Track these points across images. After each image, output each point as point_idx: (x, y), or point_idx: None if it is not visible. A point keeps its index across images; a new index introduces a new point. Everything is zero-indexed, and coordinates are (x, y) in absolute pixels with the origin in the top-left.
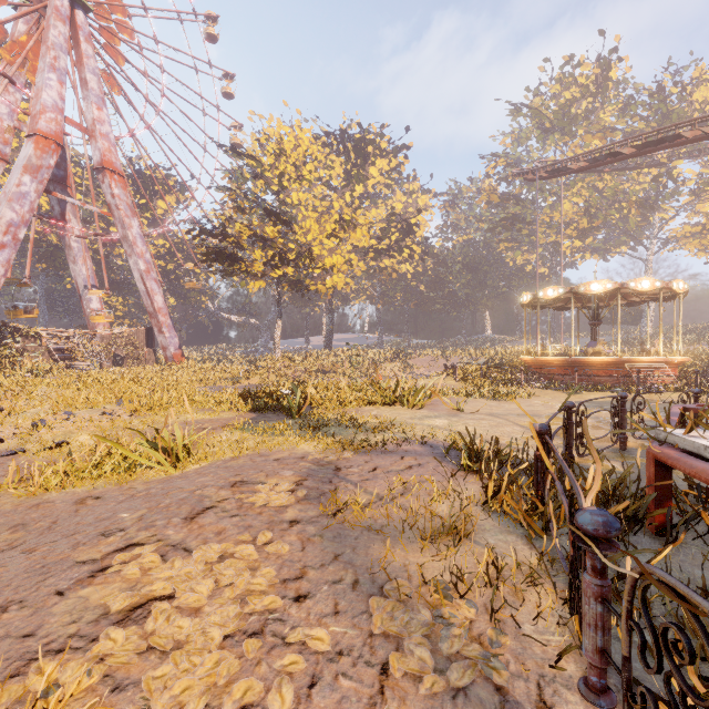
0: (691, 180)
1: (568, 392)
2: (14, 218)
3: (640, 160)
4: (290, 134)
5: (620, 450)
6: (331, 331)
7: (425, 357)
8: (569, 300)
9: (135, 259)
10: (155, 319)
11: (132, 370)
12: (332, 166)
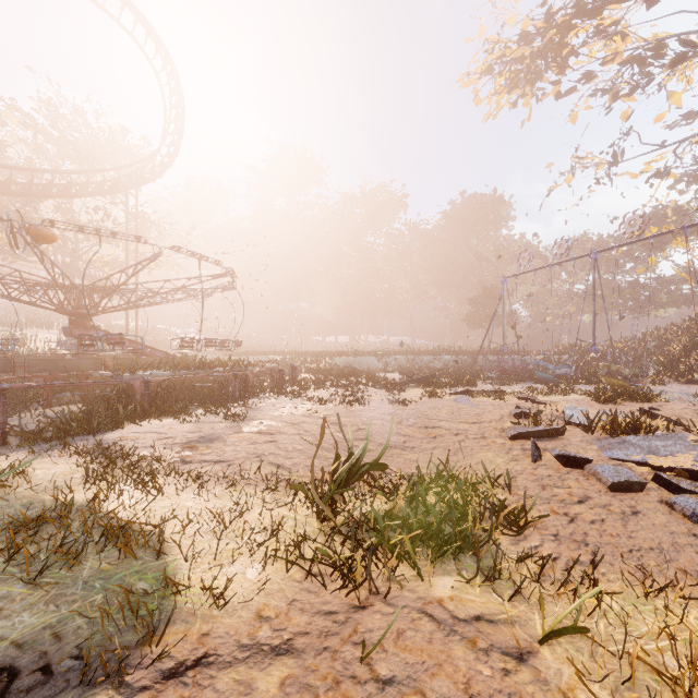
0: None
1: None
2: None
3: None
4: None
5: None
6: None
7: None
8: None
9: None
10: None
11: None
12: None
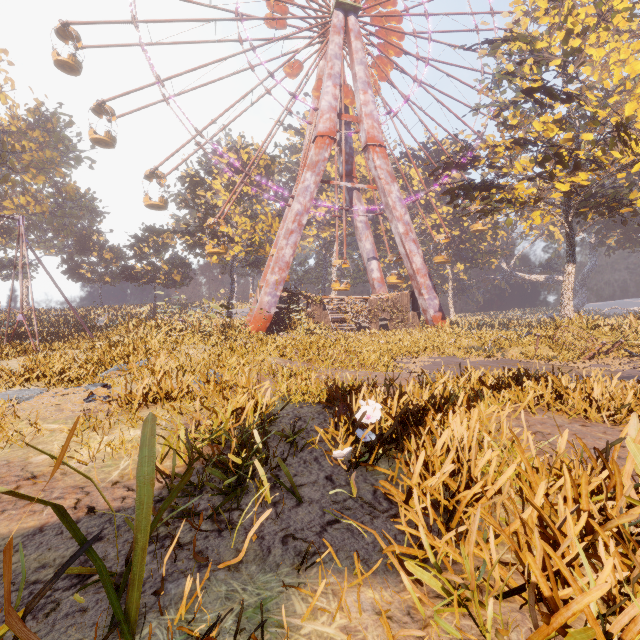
0: None
1: None
2: (299, 209)
3: None
4: None
5: None
6: None
7: None
8: None
9: (395, 224)
10: (414, 281)
11: (385, 333)
12: None
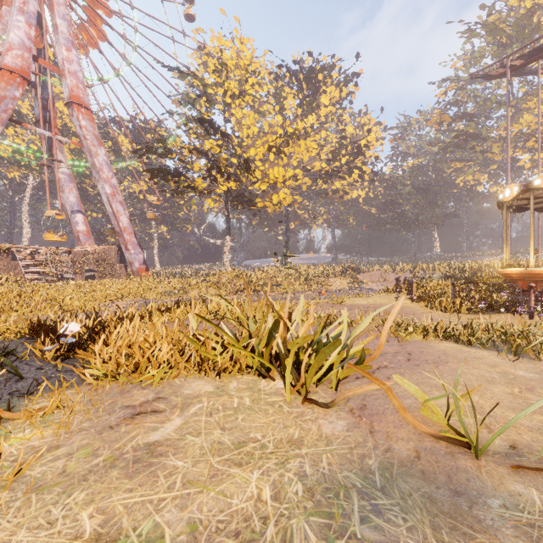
0: None
1: None
2: None
3: None
4: (231, 48)
5: None
6: (287, 249)
7: (375, 272)
8: None
9: (102, 184)
10: (122, 237)
11: (91, 283)
12: (285, 96)
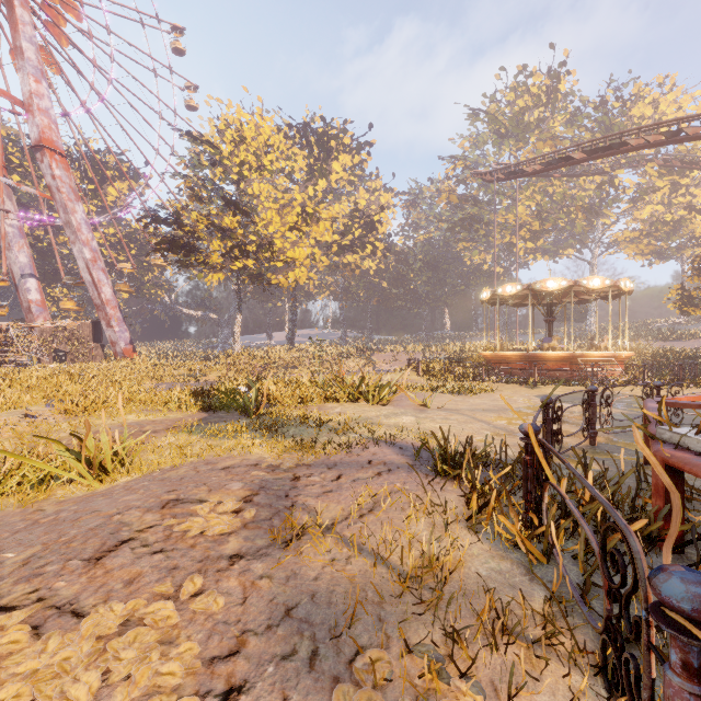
0: (631, 188)
1: (528, 386)
2: None
3: (586, 168)
4: (251, 122)
5: (591, 445)
6: (294, 327)
7: (388, 352)
8: (526, 297)
9: (80, 247)
10: (103, 312)
11: (75, 367)
12: (295, 159)
